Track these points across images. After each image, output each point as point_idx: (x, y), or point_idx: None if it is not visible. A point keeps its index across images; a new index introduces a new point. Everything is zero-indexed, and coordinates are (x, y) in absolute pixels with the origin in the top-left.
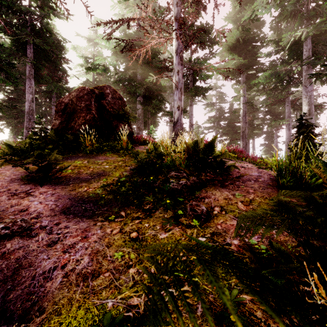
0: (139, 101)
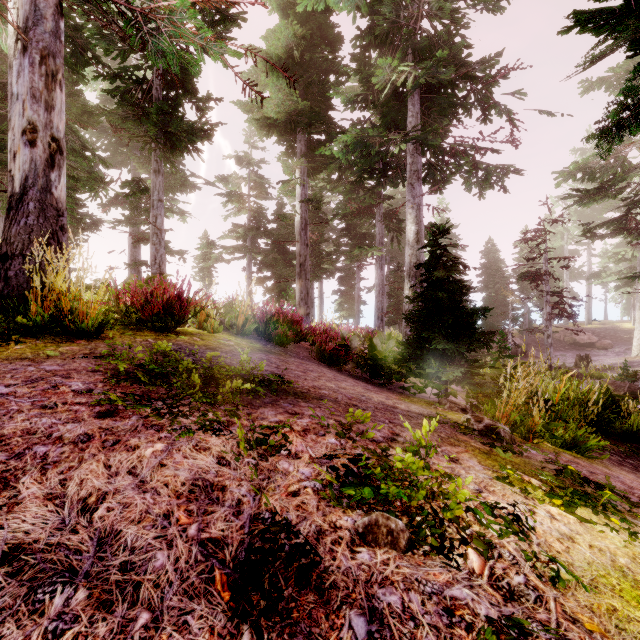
0: None
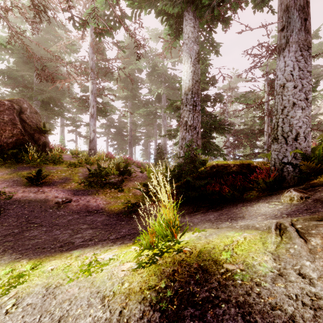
0: (36, 105)
